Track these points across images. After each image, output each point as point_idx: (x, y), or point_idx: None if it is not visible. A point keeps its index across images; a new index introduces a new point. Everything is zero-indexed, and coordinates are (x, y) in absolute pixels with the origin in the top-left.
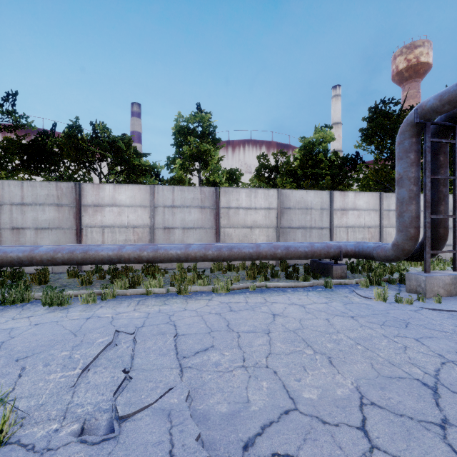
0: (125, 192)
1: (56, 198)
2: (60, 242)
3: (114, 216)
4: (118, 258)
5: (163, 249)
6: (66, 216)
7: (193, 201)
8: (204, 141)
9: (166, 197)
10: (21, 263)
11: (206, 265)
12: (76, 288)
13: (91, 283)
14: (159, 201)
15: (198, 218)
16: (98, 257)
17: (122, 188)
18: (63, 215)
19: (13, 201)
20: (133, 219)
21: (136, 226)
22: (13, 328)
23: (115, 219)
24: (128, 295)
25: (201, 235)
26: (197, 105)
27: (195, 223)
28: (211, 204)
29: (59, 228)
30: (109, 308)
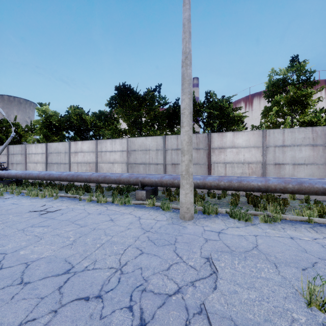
0: (241, 137)
1: (195, 144)
2: (197, 173)
3: (233, 155)
4: (265, 188)
5: (307, 183)
6: (201, 155)
7: (303, 140)
8: (294, 87)
9: (276, 138)
10: (198, 186)
11: (318, 197)
12: (229, 206)
13: (237, 204)
14: (270, 142)
15: (309, 155)
16: (249, 186)
17: (239, 134)
18: (199, 155)
19: (172, 147)
20: (248, 157)
21: (250, 162)
22: (242, 236)
23: (234, 157)
24: (287, 219)
25: (313, 171)
26: (292, 57)
27: (305, 159)
28: (323, 142)
29: (197, 163)
30: (294, 231)
